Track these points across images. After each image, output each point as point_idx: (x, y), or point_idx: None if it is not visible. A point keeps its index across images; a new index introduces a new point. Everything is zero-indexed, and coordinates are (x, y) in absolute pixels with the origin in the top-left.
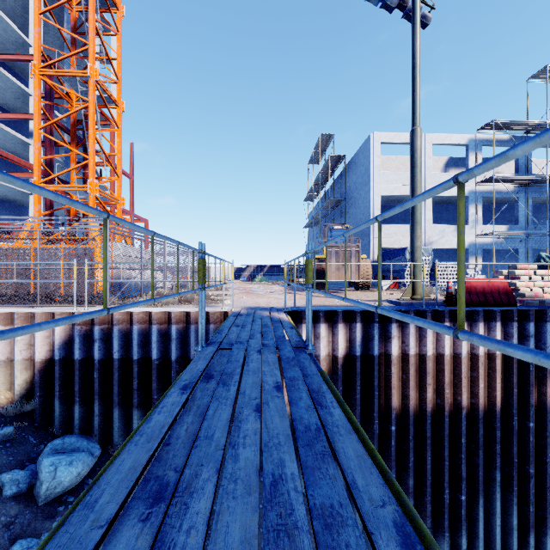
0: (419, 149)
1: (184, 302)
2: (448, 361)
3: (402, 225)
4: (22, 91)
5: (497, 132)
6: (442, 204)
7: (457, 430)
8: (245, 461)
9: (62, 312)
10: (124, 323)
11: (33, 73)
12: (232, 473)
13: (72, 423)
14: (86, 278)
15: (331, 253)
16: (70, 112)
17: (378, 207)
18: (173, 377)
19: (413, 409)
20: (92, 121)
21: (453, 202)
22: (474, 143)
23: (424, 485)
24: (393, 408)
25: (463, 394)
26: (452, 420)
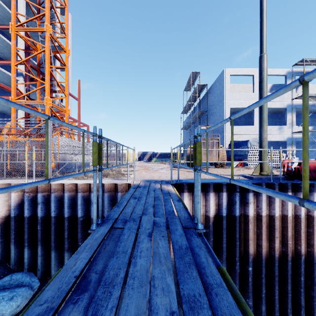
0: (266, 69)
1: (103, 175)
2: (291, 220)
3: (244, 126)
4: None
5: (305, 67)
6: (268, 113)
7: (297, 271)
8: None
9: (16, 183)
10: (58, 191)
11: (11, 30)
12: None
13: (23, 260)
14: (34, 160)
15: None
16: (34, 54)
17: (228, 115)
18: None
19: (265, 255)
20: (47, 60)
21: (275, 112)
22: (290, 74)
23: (273, 310)
24: (250, 254)
25: (302, 244)
26: (293, 263)
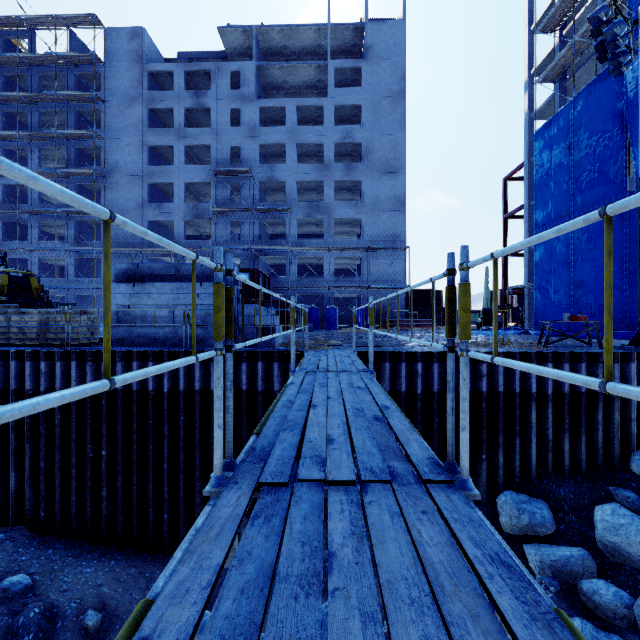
0: None
1: None
2: None
3: None
4: None
5: None
6: None
7: None
8: (333, 388)
9: None
10: None
11: None
12: (337, 387)
13: None
14: None
15: None
16: None
17: None
18: None
19: None
20: None
21: None
22: None
23: None
24: None
25: None
26: None
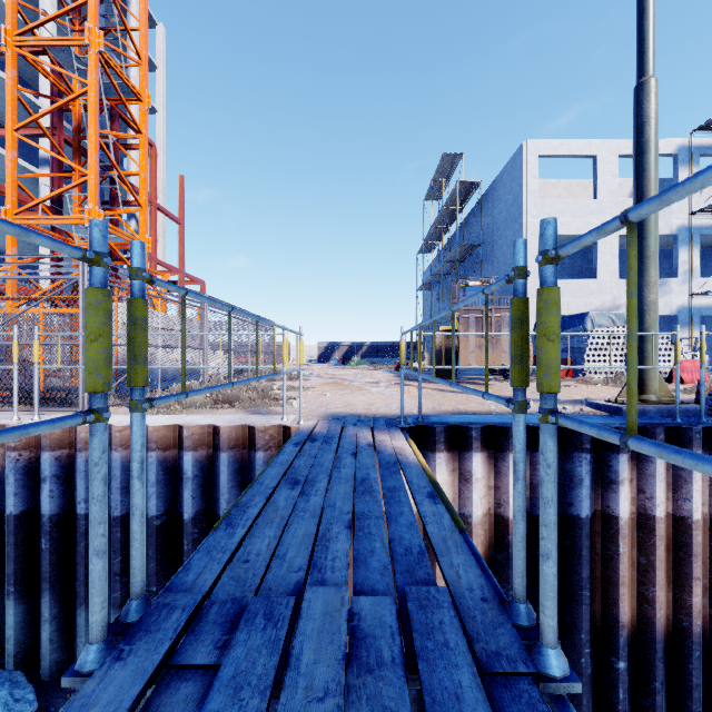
0: (655, 117)
1: (223, 402)
2: None
3: (572, 280)
4: (28, 102)
5: None
6: None
7: None
8: None
9: None
10: None
11: (4, 43)
12: None
13: (5, 631)
14: (36, 362)
15: (468, 322)
16: (60, 102)
17: (535, 253)
18: (186, 552)
19: (663, 627)
20: (92, 115)
21: None
22: (687, 153)
23: None
24: (621, 625)
25: None
26: None
